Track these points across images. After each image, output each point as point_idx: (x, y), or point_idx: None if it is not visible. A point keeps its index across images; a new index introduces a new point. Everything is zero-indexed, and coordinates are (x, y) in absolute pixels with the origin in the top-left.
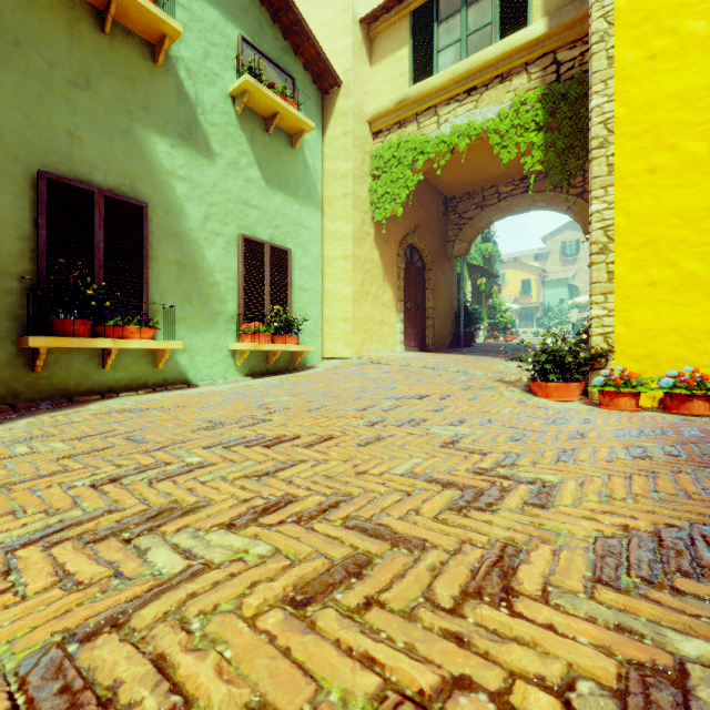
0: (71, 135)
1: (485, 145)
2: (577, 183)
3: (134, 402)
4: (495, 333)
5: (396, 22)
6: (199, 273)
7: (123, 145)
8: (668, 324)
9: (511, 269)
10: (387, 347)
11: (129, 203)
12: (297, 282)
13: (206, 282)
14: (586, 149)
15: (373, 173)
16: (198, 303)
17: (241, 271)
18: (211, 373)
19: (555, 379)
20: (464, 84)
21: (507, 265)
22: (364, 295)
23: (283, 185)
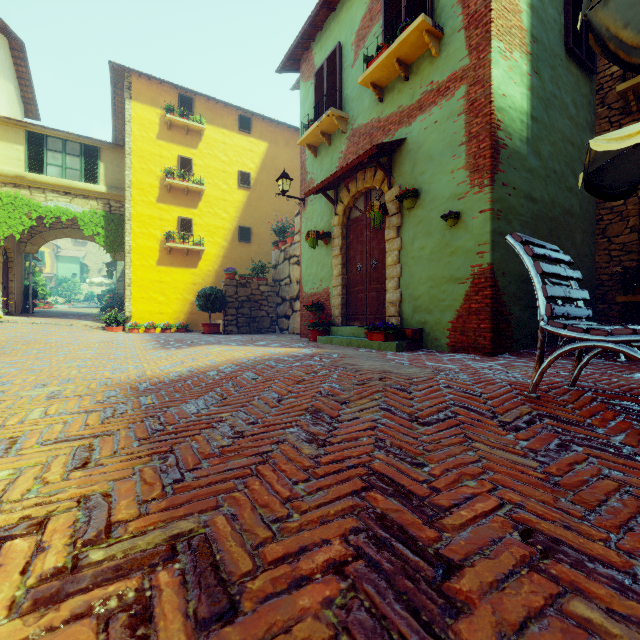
0: None
1: None
2: None
3: None
4: (37, 302)
5: (14, 127)
6: None
7: None
8: (147, 309)
9: None
10: None
11: None
12: None
13: None
14: (122, 244)
15: None
16: None
17: None
18: None
19: (115, 326)
20: (64, 189)
21: None
22: None
23: None
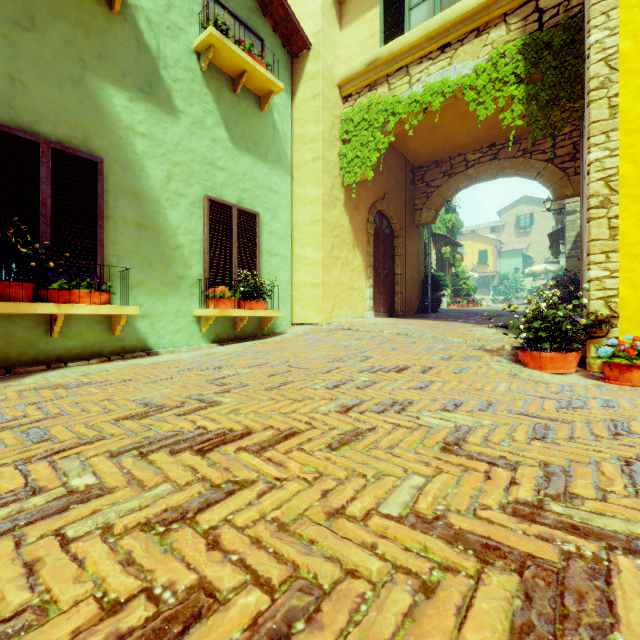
0: (12, 80)
1: (455, 110)
2: (547, 148)
3: (79, 373)
4: (458, 299)
5: None
6: (160, 235)
7: (75, 95)
8: None
9: (469, 240)
10: (357, 313)
11: (80, 157)
12: (266, 247)
13: (169, 244)
14: (573, 99)
15: (343, 138)
16: (159, 266)
17: (206, 234)
18: (174, 340)
19: (548, 349)
20: (437, 41)
21: (465, 237)
22: (334, 260)
23: (251, 148)
